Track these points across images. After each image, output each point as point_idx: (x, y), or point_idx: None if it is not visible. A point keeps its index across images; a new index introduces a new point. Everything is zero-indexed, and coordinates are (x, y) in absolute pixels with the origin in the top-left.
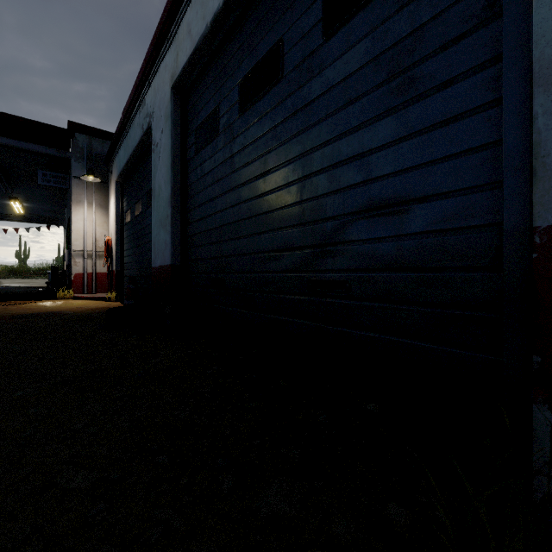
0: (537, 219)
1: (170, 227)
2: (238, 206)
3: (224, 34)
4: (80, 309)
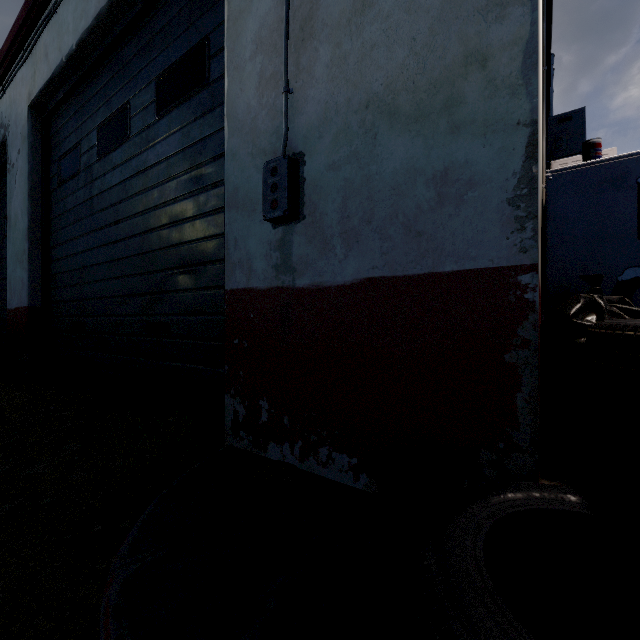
0: (227, 285)
1: (27, 264)
2: (96, 250)
3: (83, 73)
4: None
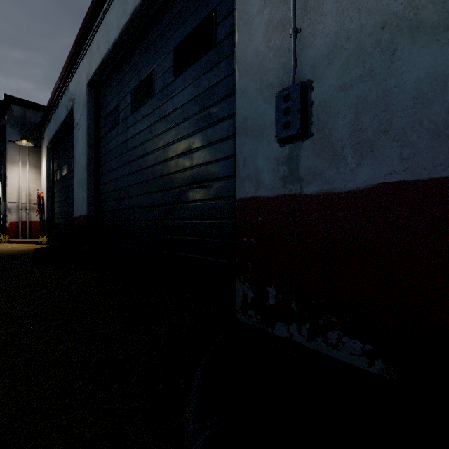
0: (237, 195)
1: (86, 187)
2: (130, 175)
3: (121, 56)
4: (14, 250)
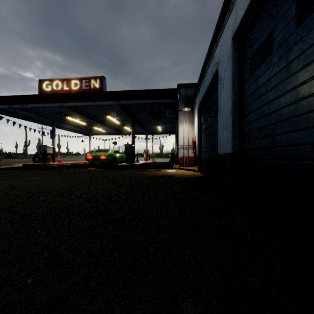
0: None
1: (231, 128)
2: (295, 103)
3: None
4: (182, 174)
